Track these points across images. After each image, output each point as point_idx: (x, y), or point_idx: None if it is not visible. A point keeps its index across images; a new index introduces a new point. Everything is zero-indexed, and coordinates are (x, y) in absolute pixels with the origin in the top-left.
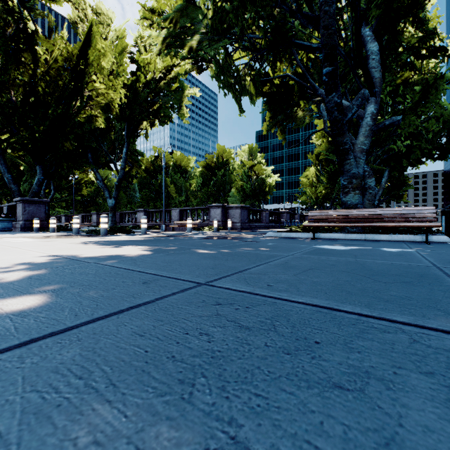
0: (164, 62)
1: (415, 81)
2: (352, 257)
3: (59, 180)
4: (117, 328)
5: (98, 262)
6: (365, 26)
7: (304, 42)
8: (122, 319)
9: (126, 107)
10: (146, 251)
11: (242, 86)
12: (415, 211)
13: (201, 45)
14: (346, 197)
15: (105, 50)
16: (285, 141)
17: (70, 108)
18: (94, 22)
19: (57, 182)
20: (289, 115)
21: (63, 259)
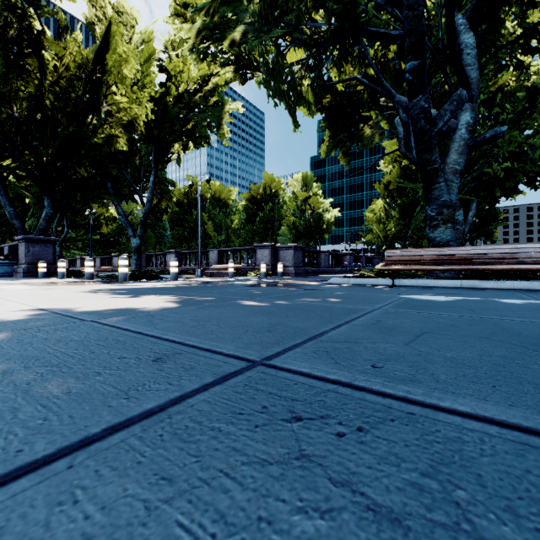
0: (200, 71)
1: (511, 90)
2: (470, 313)
3: (74, 215)
4: (50, 513)
5: (97, 320)
6: (457, 12)
7: (381, 29)
8: (77, 473)
9: (154, 126)
10: (172, 302)
11: (298, 94)
12: (532, 249)
13: (246, 37)
14: (435, 232)
15: (128, 54)
16: (348, 166)
17: (85, 126)
18: (114, 20)
19: (71, 218)
20: (354, 133)
21: (49, 315)
